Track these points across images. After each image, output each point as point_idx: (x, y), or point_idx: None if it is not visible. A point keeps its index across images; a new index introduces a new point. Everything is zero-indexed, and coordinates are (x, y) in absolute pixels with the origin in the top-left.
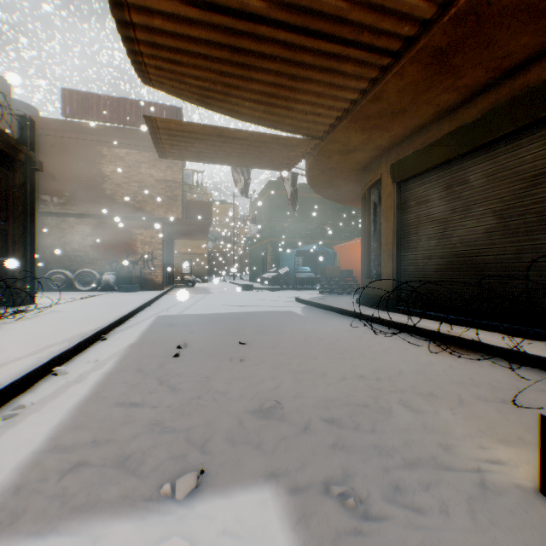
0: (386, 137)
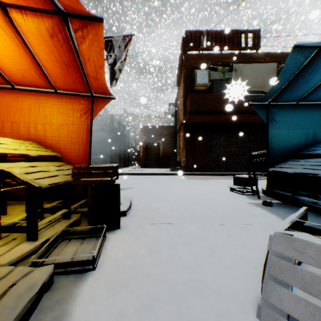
0: None
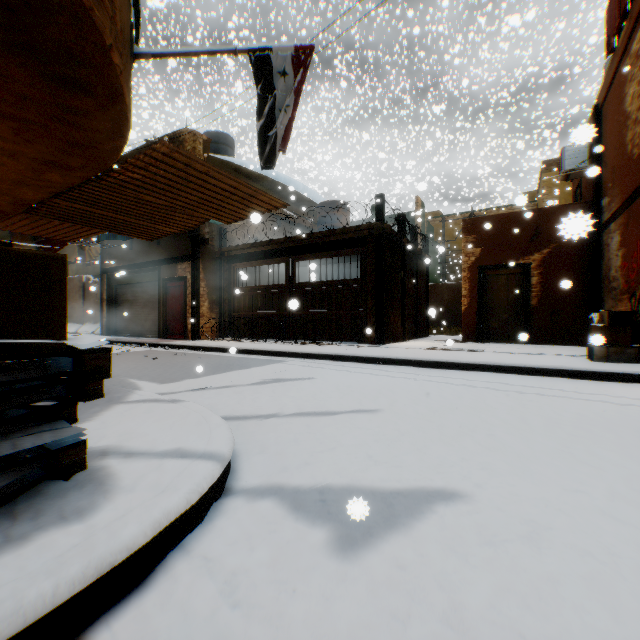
0: (14, 166)
